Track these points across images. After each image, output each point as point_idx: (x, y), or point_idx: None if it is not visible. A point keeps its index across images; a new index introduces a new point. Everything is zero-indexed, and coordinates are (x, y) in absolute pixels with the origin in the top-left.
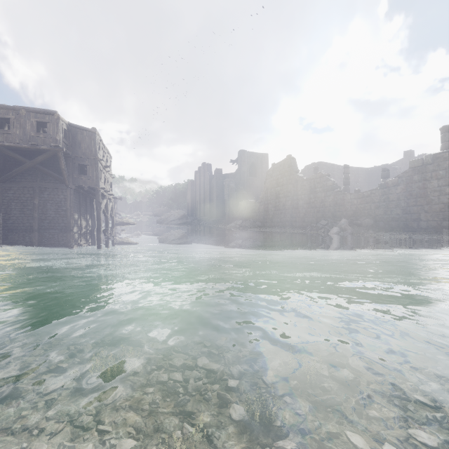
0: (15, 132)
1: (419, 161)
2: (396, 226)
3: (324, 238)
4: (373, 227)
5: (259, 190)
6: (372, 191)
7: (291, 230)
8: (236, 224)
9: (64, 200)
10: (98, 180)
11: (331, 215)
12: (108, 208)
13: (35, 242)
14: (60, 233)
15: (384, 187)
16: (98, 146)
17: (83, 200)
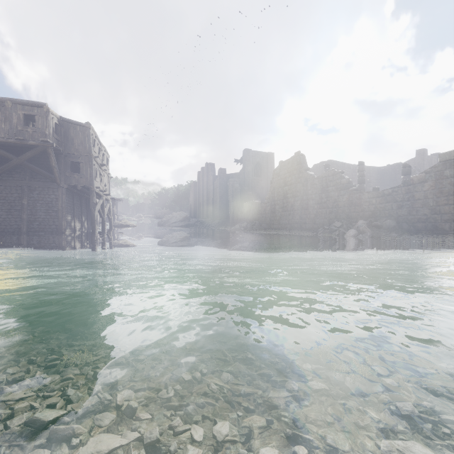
0: (0, 126)
1: (451, 154)
2: (423, 228)
3: (340, 241)
4: (396, 229)
5: (264, 191)
6: (393, 189)
7: (301, 232)
8: (240, 227)
9: (56, 200)
10: (92, 179)
11: (346, 216)
12: (104, 209)
13: (15, 246)
14: (51, 235)
15: (409, 184)
16: (93, 143)
17: (78, 201)
